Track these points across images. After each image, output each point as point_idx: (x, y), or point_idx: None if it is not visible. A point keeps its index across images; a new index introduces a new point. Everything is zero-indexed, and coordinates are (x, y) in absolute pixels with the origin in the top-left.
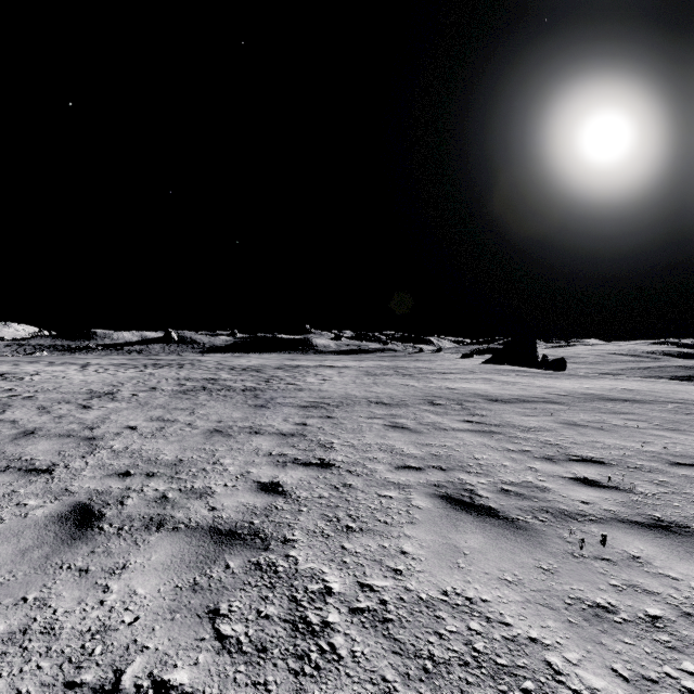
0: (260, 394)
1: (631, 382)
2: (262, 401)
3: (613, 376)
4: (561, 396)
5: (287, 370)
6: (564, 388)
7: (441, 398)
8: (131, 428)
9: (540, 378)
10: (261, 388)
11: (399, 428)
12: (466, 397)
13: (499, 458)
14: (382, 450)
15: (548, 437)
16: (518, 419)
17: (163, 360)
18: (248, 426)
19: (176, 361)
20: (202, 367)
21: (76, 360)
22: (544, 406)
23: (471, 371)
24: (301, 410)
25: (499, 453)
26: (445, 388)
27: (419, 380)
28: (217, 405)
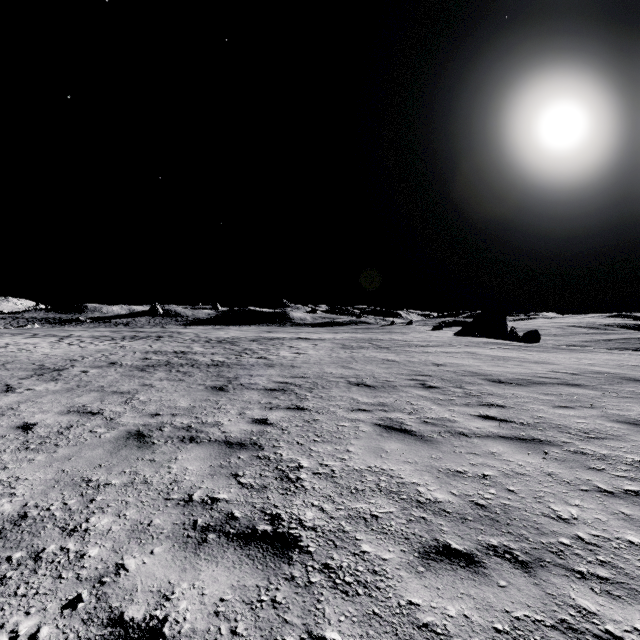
0: (225, 370)
1: (630, 356)
2: (223, 381)
3: (602, 350)
4: (573, 375)
5: (262, 342)
6: (566, 365)
7: (433, 378)
8: (24, 428)
9: (528, 352)
10: (229, 363)
11: (397, 432)
12: (462, 376)
13: (603, 517)
14: (382, 490)
15: (633, 454)
16: (553, 413)
17: (144, 332)
18: (186, 425)
19: (156, 333)
20: (178, 339)
21: (61, 332)
22: (567, 390)
23: (449, 344)
24: (266, 395)
25: (592, 502)
26: (431, 364)
27: (398, 353)
28: (168, 386)
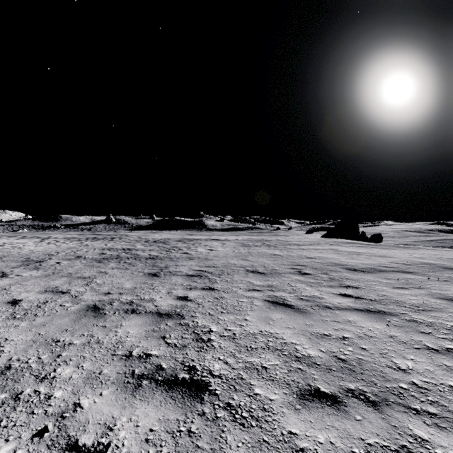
0: (159, 262)
1: (447, 252)
2: (157, 270)
3: (427, 247)
4: (406, 265)
5: (185, 242)
6: (401, 258)
7: (307, 267)
8: (13, 303)
9: (374, 249)
10: (161, 257)
11: (281, 306)
12: (327, 266)
13: (431, 368)
14: (270, 348)
15: (451, 322)
16: (393, 292)
17: (102, 235)
18: (129, 301)
19: (110, 236)
20: (126, 239)
21: (43, 235)
22: (402, 276)
23: (318, 243)
24: (187, 280)
25: (423, 357)
26: (305, 257)
27: (282, 250)
28: (117, 273)
